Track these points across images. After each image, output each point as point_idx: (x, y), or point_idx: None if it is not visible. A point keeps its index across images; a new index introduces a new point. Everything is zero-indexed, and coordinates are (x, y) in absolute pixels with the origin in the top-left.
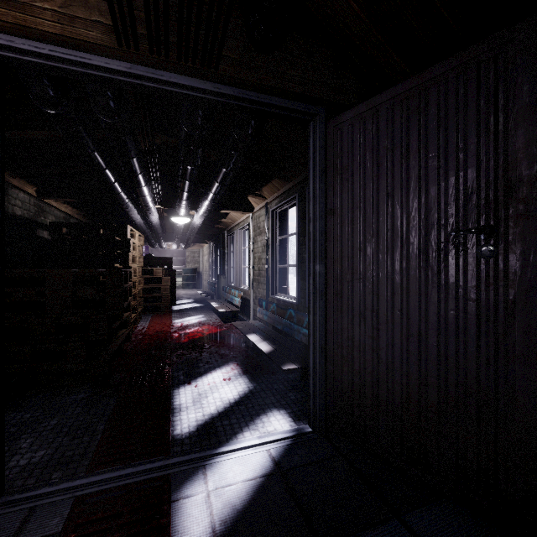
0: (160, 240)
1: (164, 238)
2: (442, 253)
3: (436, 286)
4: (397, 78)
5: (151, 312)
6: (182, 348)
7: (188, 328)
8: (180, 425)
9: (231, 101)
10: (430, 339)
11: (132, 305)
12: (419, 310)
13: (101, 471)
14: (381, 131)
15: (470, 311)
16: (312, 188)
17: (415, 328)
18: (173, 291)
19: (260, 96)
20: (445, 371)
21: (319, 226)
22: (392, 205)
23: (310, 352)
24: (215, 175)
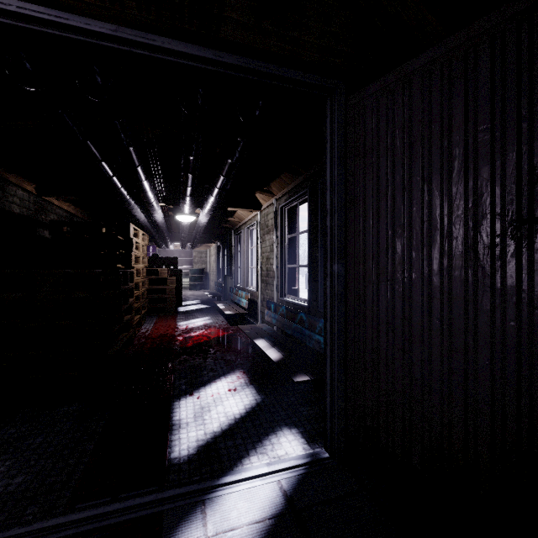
0: (166, 240)
1: (171, 238)
2: (497, 249)
3: (489, 290)
4: (430, 44)
5: (156, 314)
6: (186, 353)
7: (193, 331)
8: (179, 446)
9: (235, 72)
10: (480, 356)
11: (135, 307)
12: (466, 319)
13: (82, 507)
14: (414, 103)
15: (537, 323)
16: (329, 175)
17: (460, 342)
18: (179, 292)
19: (269, 67)
20: (501, 397)
21: (337, 219)
22: (429, 191)
23: (326, 365)
24: (219, 168)
